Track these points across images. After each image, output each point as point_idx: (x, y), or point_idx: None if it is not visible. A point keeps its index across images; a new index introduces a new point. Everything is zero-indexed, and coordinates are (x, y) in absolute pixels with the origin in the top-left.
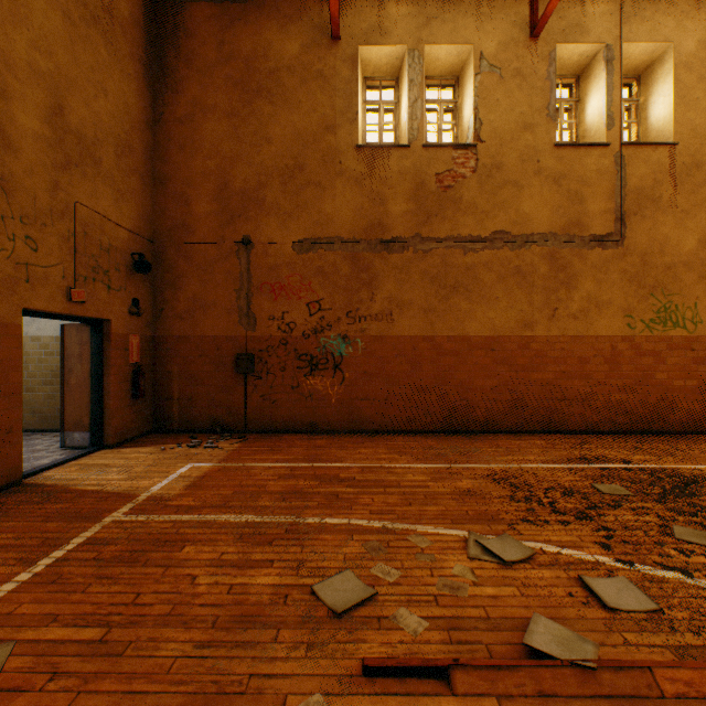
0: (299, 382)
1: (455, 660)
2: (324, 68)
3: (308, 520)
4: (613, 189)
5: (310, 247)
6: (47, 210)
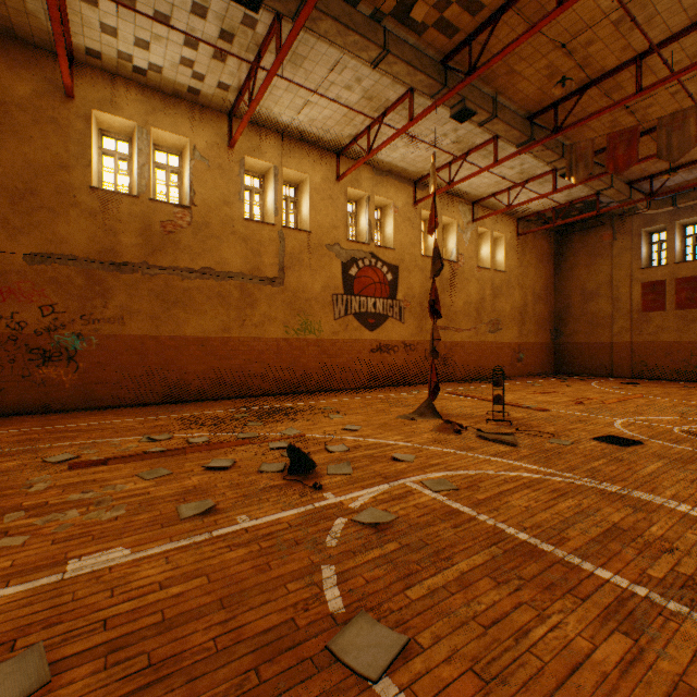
0: (32, 372)
1: (111, 458)
2: (59, 117)
3: (41, 446)
4: (279, 251)
5: (44, 260)
6: None
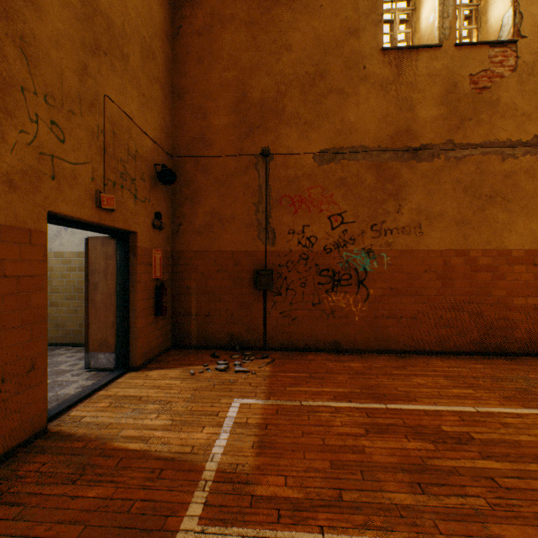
0: (320, 298)
1: None
2: None
3: None
4: None
5: (332, 157)
6: (75, 95)
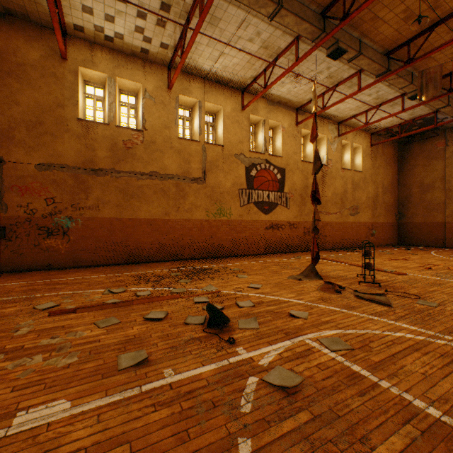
0: (40, 242)
1: (79, 307)
2: (57, 72)
3: (37, 295)
4: (202, 160)
5: (48, 168)
6: None
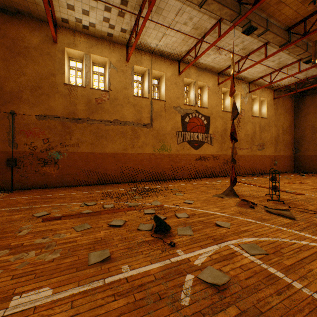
0: (39, 169)
1: (63, 216)
2: (51, 52)
3: (35, 206)
4: (150, 111)
5: (44, 118)
6: None
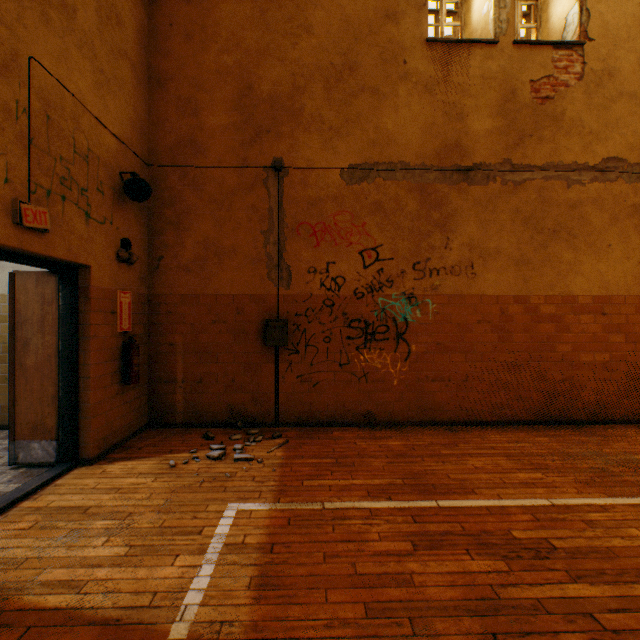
0: (349, 357)
1: None
2: None
3: None
4: None
5: (364, 175)
6: None
